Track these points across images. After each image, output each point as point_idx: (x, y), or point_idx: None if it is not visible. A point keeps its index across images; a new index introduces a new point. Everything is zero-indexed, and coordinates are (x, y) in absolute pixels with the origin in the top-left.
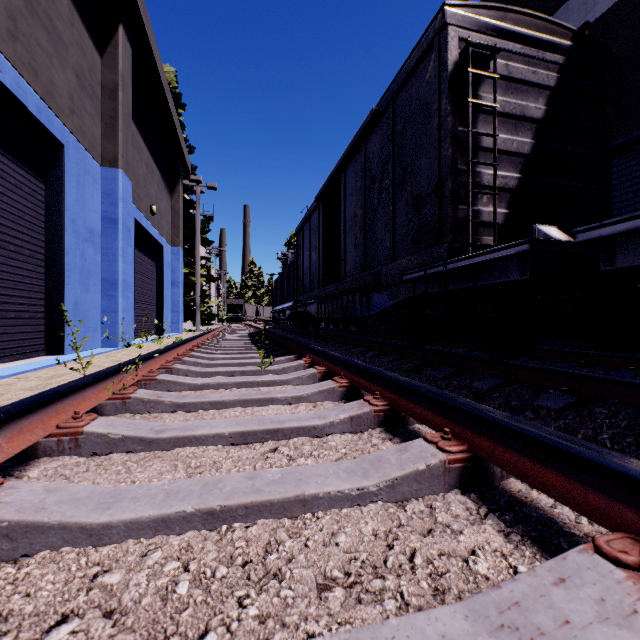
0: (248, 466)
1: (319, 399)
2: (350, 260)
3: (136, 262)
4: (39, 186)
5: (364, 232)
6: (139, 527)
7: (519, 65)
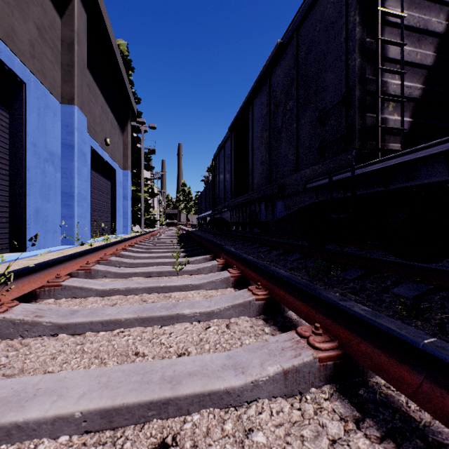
0: None
1: (233, 315)
2: (257, 175)
3: (94, 180)
4: (3, 115)
5: (269, 150)
6: None
7: None
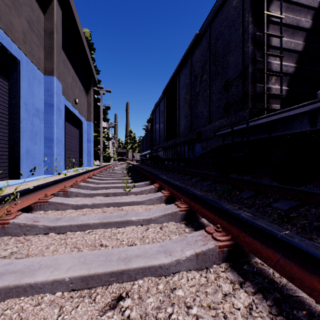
0: None
1: (165, 221)
2: (182, 125)
3: (67, 129)
4: (4, 83)
5: (190, 108)
6: None
7: None
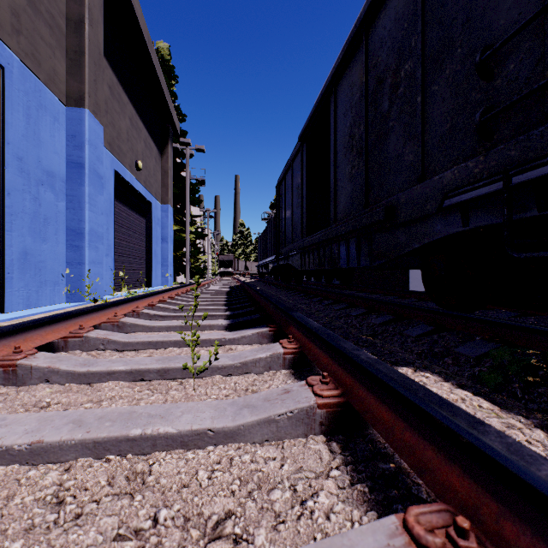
0: None
1: None
2: (343, 197)
3: (120, 216)
4: None
5: (366, 154)
6: None
7: None
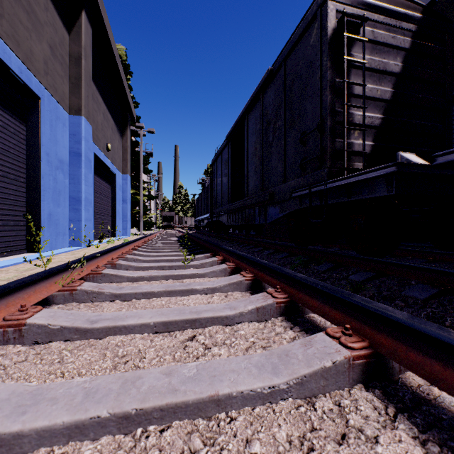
0: (168, 356)
1: (229, 290)
2: (251, 182)
3: (96, 185)
4: (21, 128)
5: (262, 161)
6: (52, 435)
7: (382, 31)
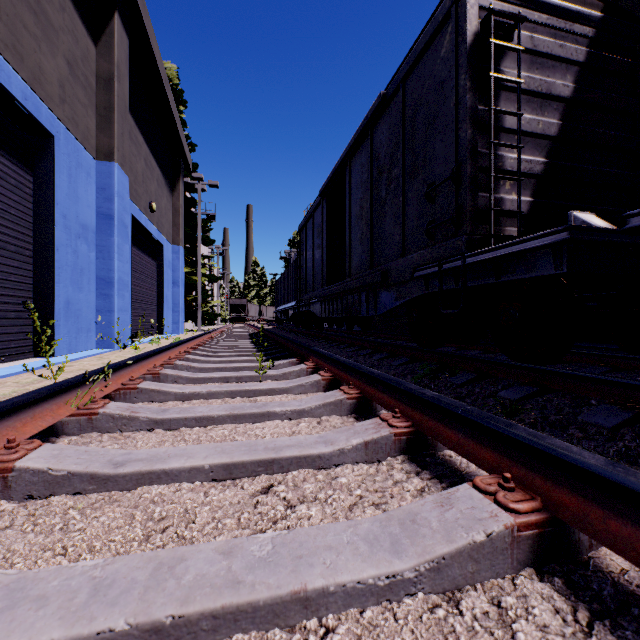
0: (230, 519)
1: (324, 413)
2: (356, 257)
3: (135, 260)
4: (27, 178)
5: (371, 226)
6: None
7: (545, 37)
